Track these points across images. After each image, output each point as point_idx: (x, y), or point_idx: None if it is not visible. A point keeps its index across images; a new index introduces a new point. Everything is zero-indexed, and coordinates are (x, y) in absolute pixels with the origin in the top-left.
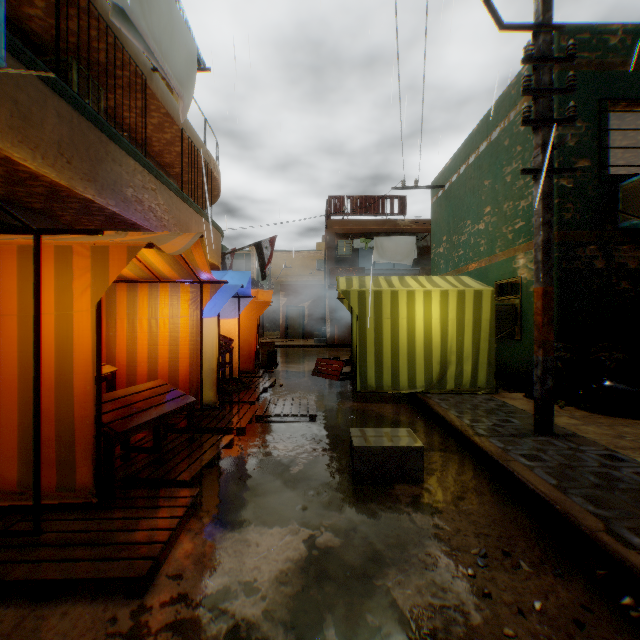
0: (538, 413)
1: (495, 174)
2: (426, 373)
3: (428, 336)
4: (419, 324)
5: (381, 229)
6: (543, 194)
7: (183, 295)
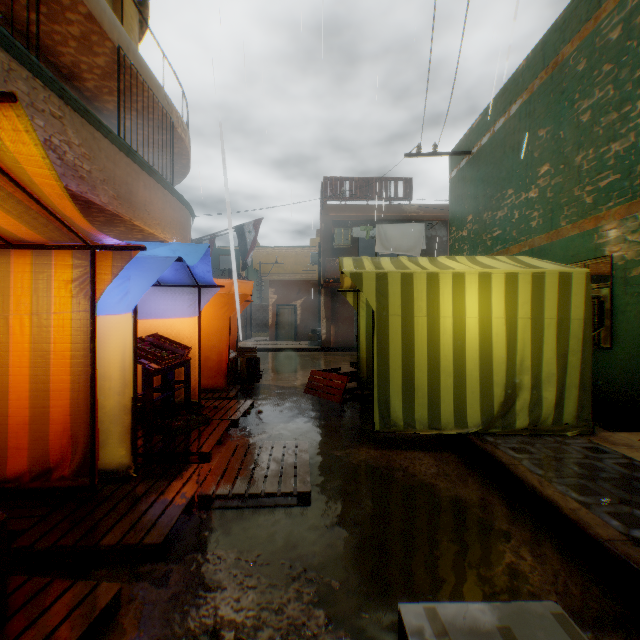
0: None
1: (558, 117)
2: (483, 403)
3: (486, 344)
4: (471, 326)
5: (384, 216)
6: None
7: (60, 272)
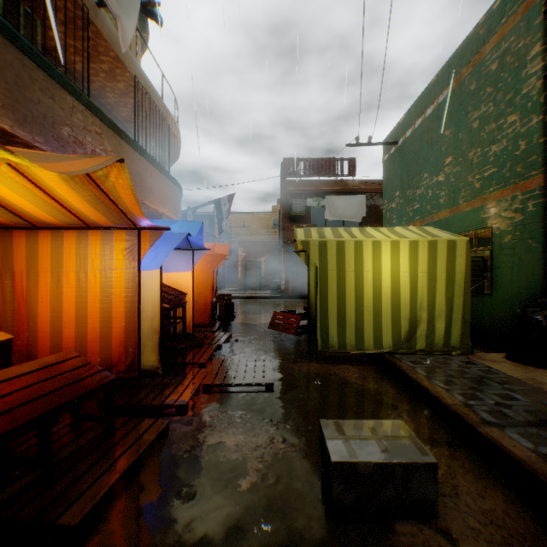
0: None
1: (458, 122)
2: (394, 331)
3: (396, 291)
4: (386, 277)
5: (332, 189)
6: None
7: (117, 244)
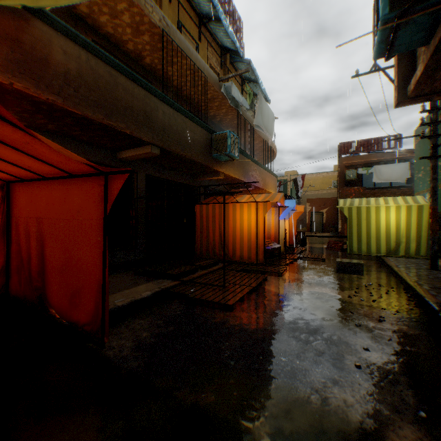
0: (429, 260)
1: None
2: (386, 247)
3: (387, 228)
4: (382, 222)
5: (379, 159)
6: (431, 166)
7: (272, 211)
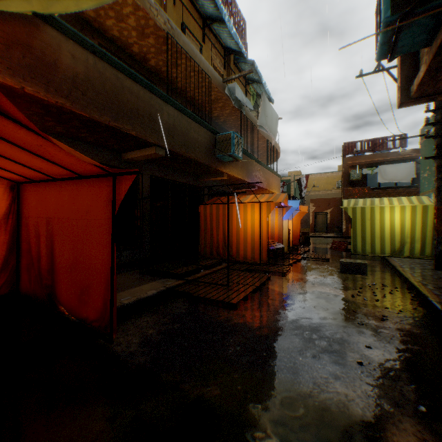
0: (434, 261)
1: None
2: (390, 247)
3: (391, 229)
4: (386, 223)
5: (384, 159)
6: (436, 166)
7: (276, 212)
